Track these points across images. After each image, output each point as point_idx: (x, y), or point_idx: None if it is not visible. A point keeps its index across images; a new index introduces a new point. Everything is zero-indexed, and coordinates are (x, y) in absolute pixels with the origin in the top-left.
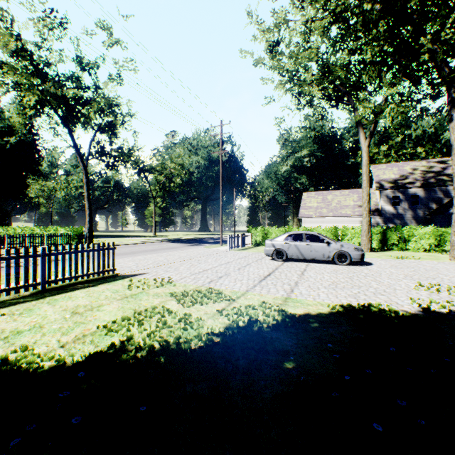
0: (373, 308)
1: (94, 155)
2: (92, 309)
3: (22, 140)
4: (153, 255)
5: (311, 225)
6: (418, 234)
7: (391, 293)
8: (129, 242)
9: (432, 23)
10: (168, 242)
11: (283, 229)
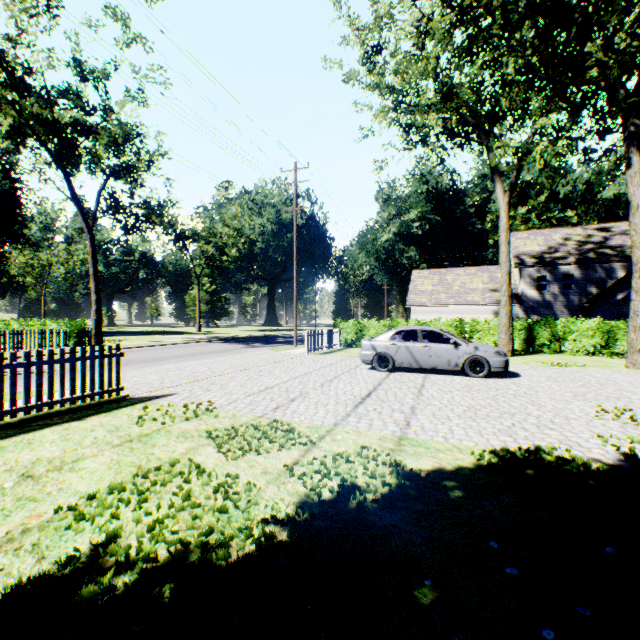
0: (547, 456)
1: (106, 212)
2: (60, 468)
3: None
4: (190, 363)
5: (424, 316)
6: (578, 330)
7: (564, 426)
8: (157, 341)
9: (606, 20)
10: (218, 342)
11: (385, 322)
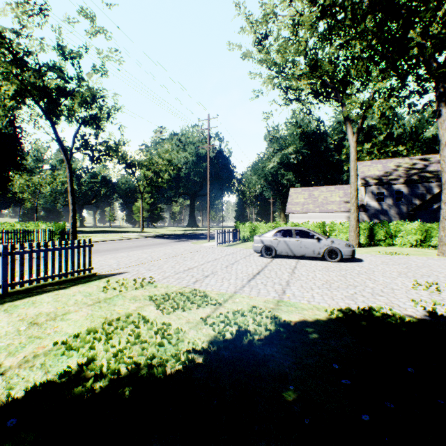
0: (375, 312)
1: (79, 149)
2: (54, 318)
3: (3, 133)
4: (137, 252)
5: (298, 220)
6: (405, 229)
7: (390, 294)
8: (114, 237)
9: (422, 15)
10: (155, 238)
11: (271, 224)
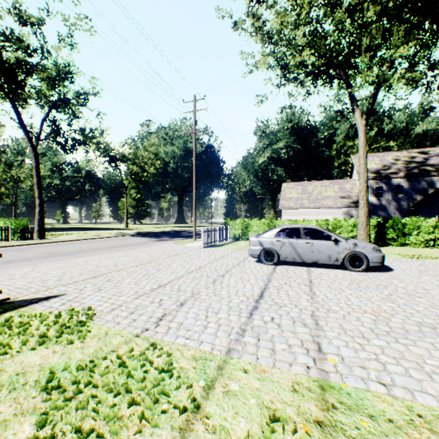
0: None
1: (49, 136)
2: None
3: None
4: (101, 256)
5: (292, 216)
6: (420, 227)
7: None
8: (89, 236)
9: None
10: (136, 236)
11: (265, 221)
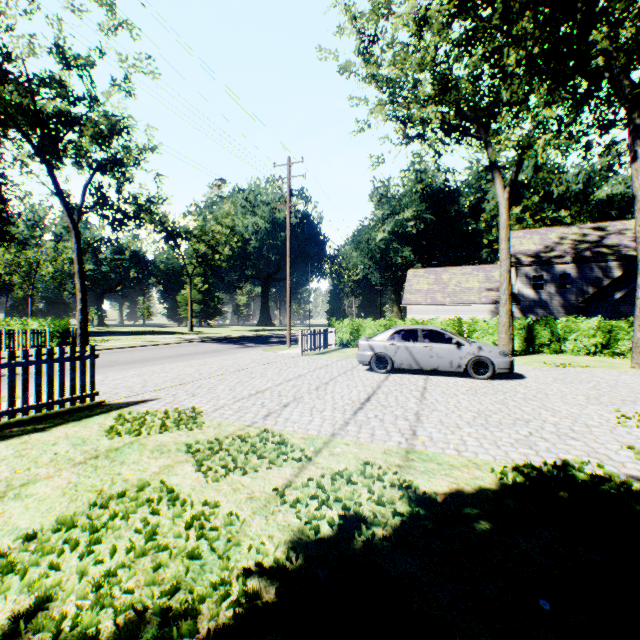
0: (579, 473)
1: (92, 207)
2: (3, 494)
3: None
4: (177, 364)
5: (420, 316)
6: (578, 329)
7: (587, 435)
8: (146, 342)
9: (613, 5)
10: (209, 342)
11: (382, 322)
